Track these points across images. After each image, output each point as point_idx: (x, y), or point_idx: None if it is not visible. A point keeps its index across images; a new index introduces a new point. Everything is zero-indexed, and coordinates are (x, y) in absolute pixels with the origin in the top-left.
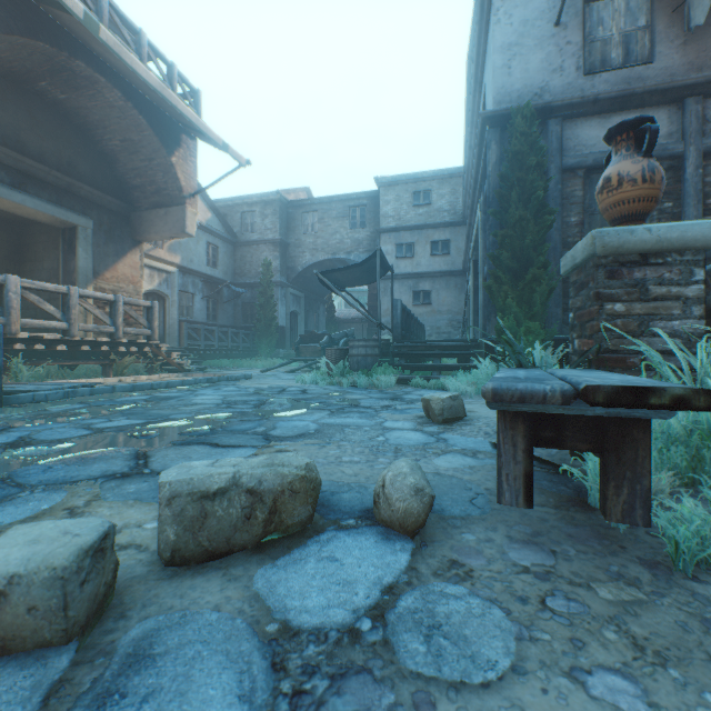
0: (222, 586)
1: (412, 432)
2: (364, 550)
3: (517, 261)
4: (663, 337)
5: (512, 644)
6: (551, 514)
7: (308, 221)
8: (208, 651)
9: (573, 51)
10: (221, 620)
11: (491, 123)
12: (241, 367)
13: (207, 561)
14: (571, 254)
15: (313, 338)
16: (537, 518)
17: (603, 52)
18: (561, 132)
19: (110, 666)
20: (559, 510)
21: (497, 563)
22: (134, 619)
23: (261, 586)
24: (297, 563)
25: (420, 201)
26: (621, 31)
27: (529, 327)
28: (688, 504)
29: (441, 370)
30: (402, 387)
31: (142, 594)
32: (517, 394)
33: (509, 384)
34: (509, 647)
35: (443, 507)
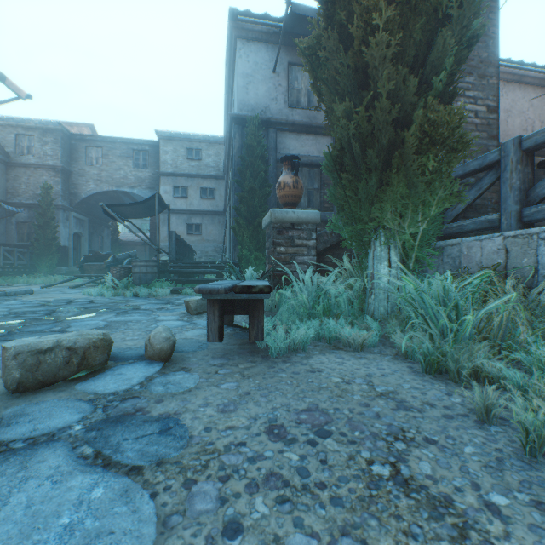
0: (55, 394)
1: (176, 321)
2: (138, 368)
3: (250, 214)
4: (296, 264)
5: (198, 381)
6: (236, 347)
7: (92, 155)
8: (57, 407)
9: (283, 91)
10: (61, 400)
11: (236, 122)
12: (17, 283)
13: (41, 388)
14: (265, 219)
15: (99, 257)
16: (229, 349)
17: (298, 97)
18: (276, 138)
19: (4, 419)
20: (240, 345)
21: (203, 365)
22: (4, 411)
23: (81, 388)
24: (100, 378)
25: (193, 156)
26: (307, 88)
27: (257, 255)
28: (279, 332)
29: (204, 283)
30: (175, 295)
31: (2, 405)
32: (208, 290)
33: (206, 286)
34: (196, 382)
35: (184, 350)
